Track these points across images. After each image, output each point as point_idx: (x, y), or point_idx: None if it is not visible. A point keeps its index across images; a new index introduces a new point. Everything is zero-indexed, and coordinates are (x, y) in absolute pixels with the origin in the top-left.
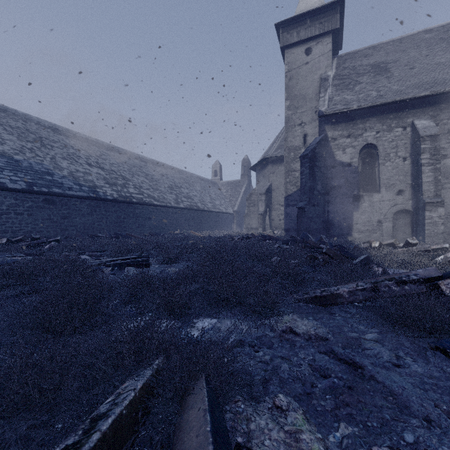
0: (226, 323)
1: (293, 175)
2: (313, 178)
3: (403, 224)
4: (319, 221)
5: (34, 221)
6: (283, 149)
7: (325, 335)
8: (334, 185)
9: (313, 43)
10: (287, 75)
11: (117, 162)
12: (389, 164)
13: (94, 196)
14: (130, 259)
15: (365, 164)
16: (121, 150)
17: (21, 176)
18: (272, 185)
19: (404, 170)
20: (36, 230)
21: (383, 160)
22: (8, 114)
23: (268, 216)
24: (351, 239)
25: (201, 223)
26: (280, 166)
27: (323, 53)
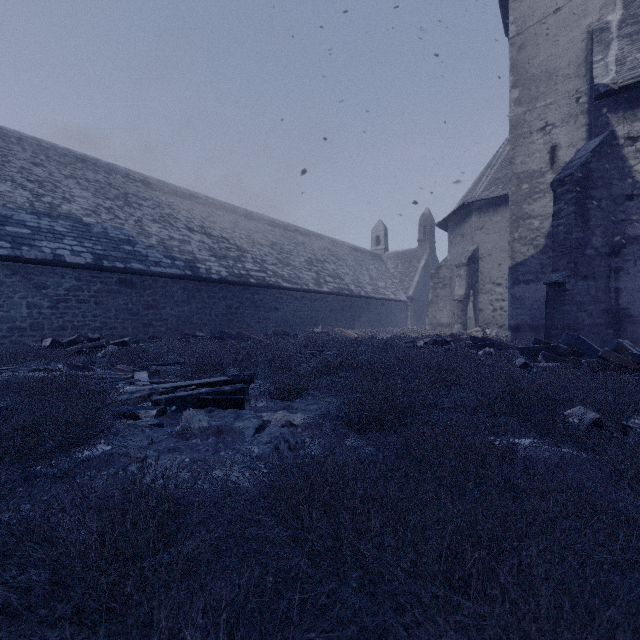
0: None
1: (527, 225)
2: (585, 223)
3: None
4: (597, 309)
5: (104, 313)
6: (501, 185)
7: None
8: (632, 234)
9: None
10: (514, 42)
11: (231, 226)
12: None
13: (192, 274)
14: (215, 385)
15: None
16: (239, 209)
17: (88, 246)
18: (479, 249)
19: None
20: (108, 326)
21: None
22: (87, 165)
23: (471, 304)
24: None
25: (355, 316)
26: (494, 215)
27: None
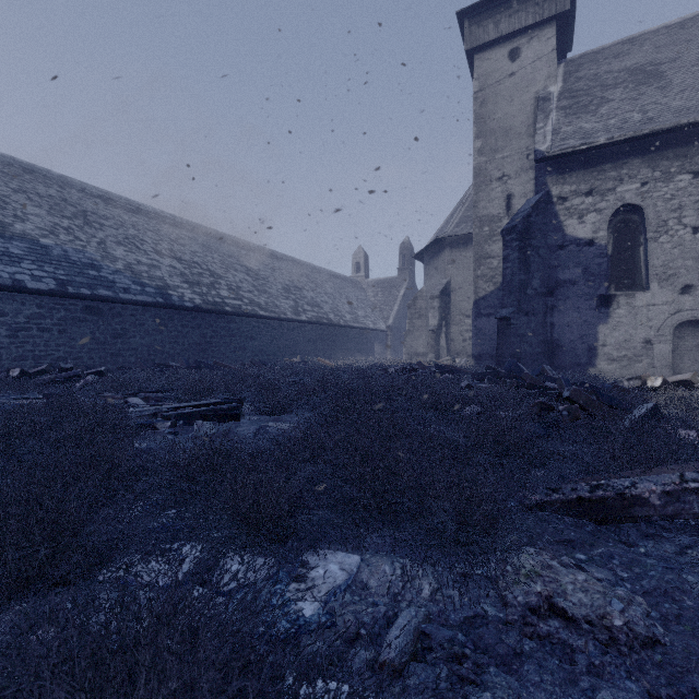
0: (382, 569)
1: (488, 264)
2: (526, 268)
3: (692, 346)
4: (536, 340)
5: (68, 342)
6: (470, 223)
7: (647, 626)
8: (563, 278)
9: (524, 40)
10: (477, 97)
11: (202, 249)
12: (667, 240)
13: (164, 302)
14: (209, 406)
15: (621, 240)
16: (210, 231)
17: (49, 271)
18: (451, 282)
19: (695, 249)
20: (73, 355)
21: (654, 233)
22: (36, 177)
23: (444, 335)
24: (594, 372)
25: (334, 345)
26: (464, 251)
27: (540, 56)
